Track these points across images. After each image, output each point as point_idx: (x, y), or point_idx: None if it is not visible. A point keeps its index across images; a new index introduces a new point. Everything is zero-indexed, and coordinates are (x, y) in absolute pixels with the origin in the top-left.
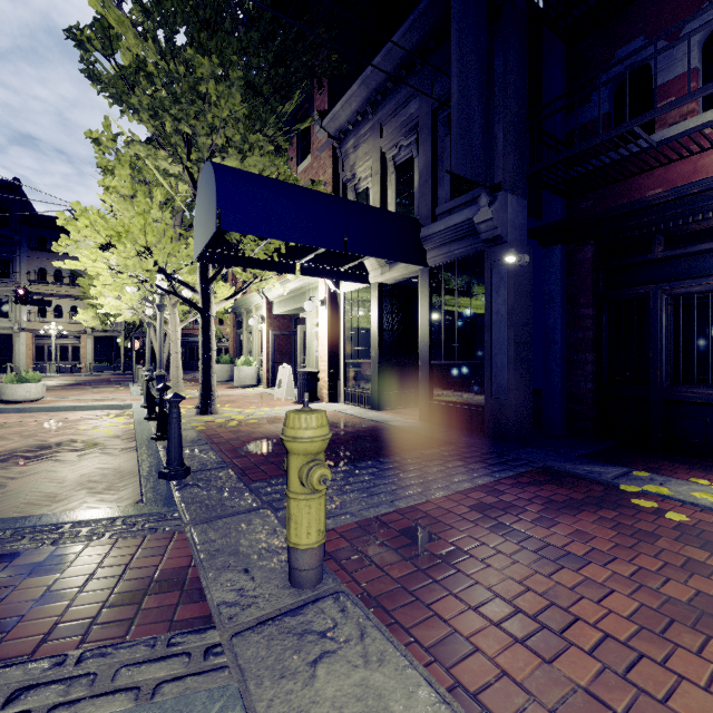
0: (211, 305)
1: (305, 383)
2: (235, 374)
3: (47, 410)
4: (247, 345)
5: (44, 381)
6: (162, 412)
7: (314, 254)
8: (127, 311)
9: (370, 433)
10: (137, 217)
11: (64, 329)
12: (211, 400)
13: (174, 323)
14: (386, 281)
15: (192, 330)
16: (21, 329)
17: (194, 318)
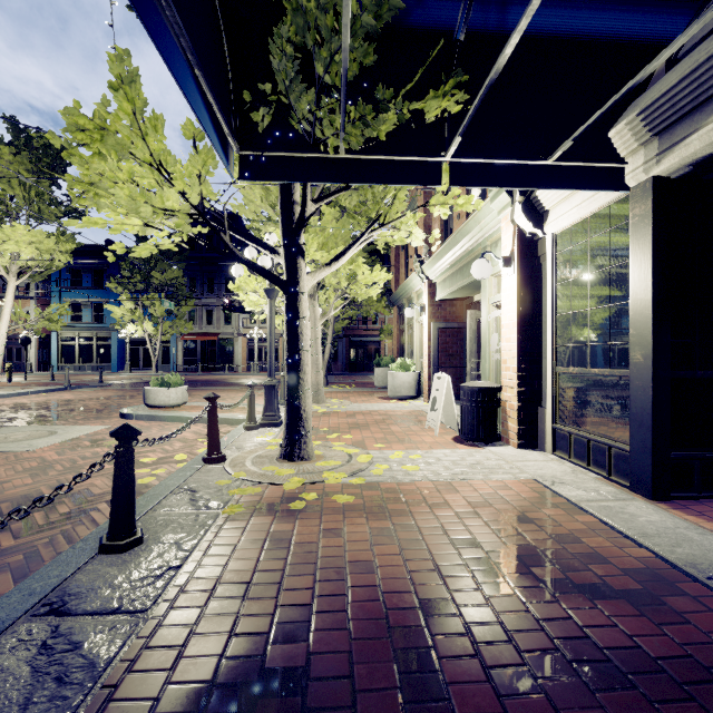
0: (298, 274)
1: (473, 409)
2: (389, 382)
3: (172, 420)
4: (408, 344)
5: (241, 379)
6: (115, 488)
7: (476, 101)
8: (265, 306)
9: (708, 703)
10: (114, 97)
11: (263, 333)
12: (300, 435)
13: (313, 318)
14: (681, 167)
15: (369, 330)
16: (238, 334)
17: (335, 310)
